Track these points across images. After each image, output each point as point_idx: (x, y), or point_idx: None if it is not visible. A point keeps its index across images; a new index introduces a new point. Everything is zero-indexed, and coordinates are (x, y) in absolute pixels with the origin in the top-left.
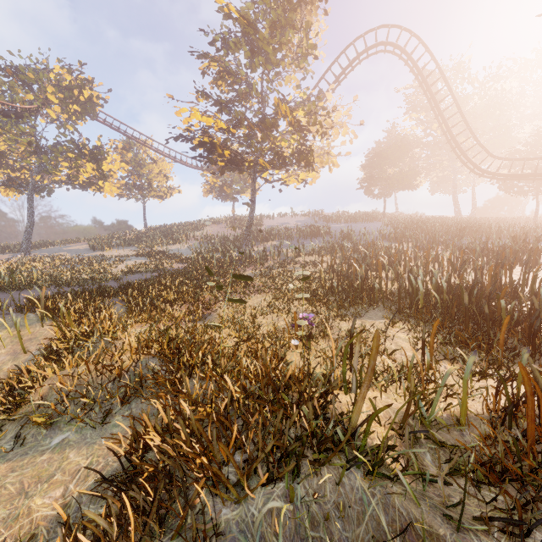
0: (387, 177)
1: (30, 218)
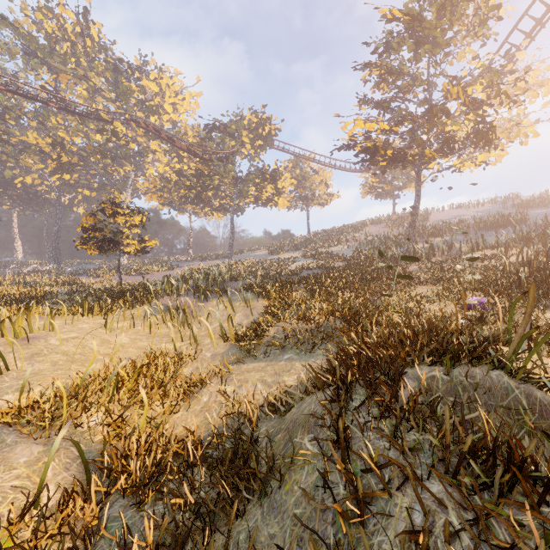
0: None
1: (232, 232)
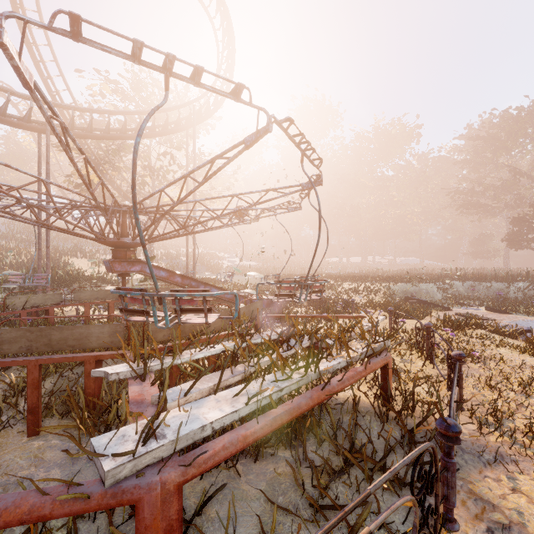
0: (5, 181)
1: None
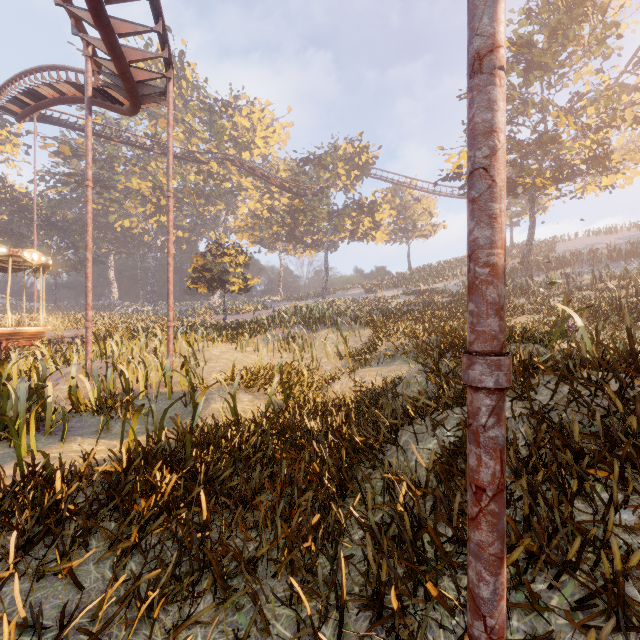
0: None
1: (326, 270)
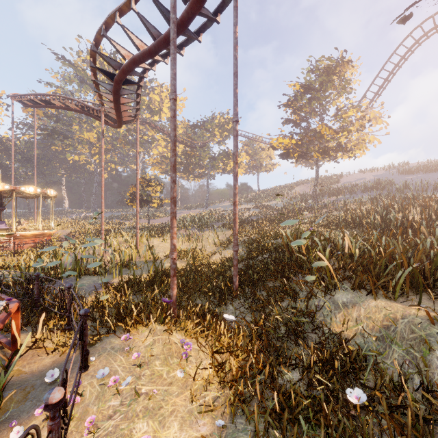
0: None
1: (207, 191)
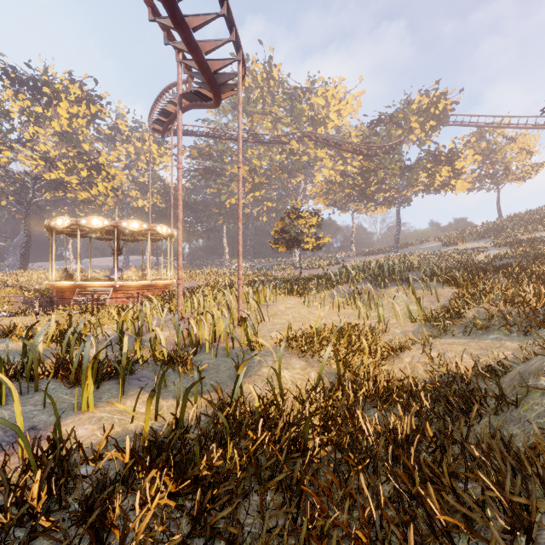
0: None
1: (397, 225)
